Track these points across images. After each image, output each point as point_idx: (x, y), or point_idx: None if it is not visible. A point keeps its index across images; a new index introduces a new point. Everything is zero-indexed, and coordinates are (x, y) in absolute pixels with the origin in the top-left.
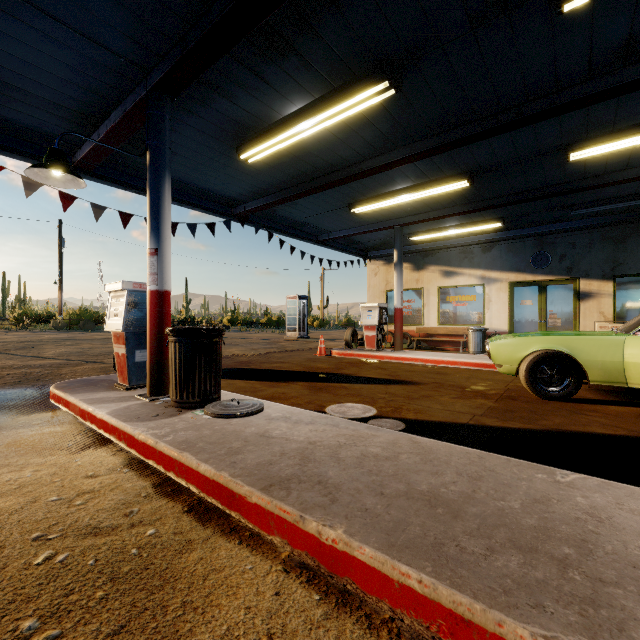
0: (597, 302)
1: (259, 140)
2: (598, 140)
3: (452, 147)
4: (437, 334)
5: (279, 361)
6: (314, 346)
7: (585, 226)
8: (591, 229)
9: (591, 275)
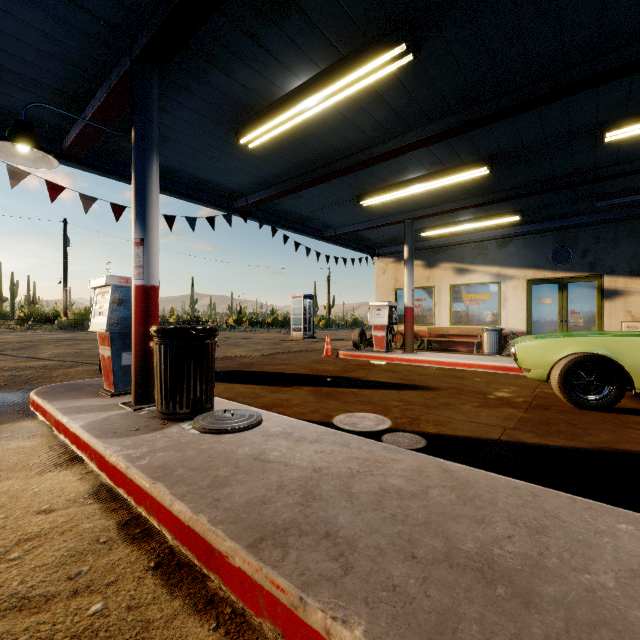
0: (624, 300)
1: (260, 121)
2: (639, 117)
3: (473, 127)
4: (449, 334)
5: (283, 363)
6: (320, 347)
7: (610, 219)
8: (617, 222)
9: (617, 271)
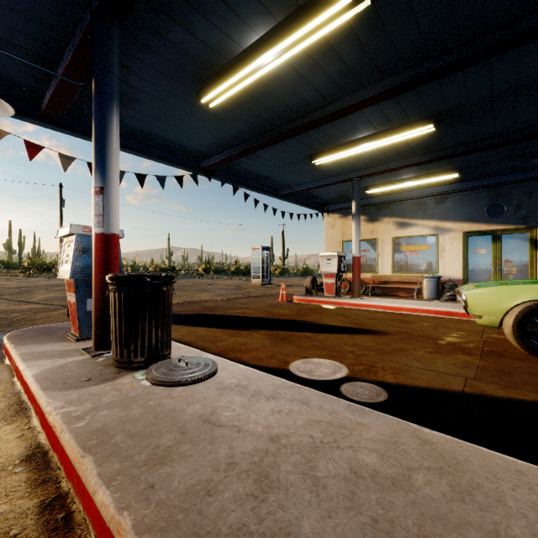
0: None
1: (219, 80)
2: None
3: (425, 81)
4: (391, 281)
5: (243, 307)
6: (276, 292)
7: None
8: None
9: None
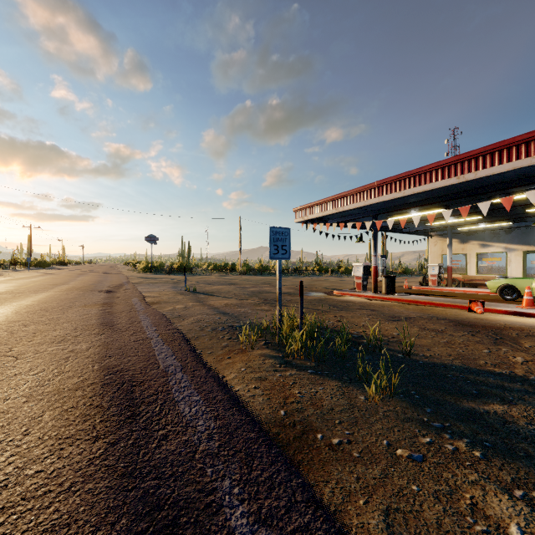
0: None
1: (396, 216)
2: None
3: (470, 213)
4: (476, 279)
5: None
6: (396, 285)
7: None
8: None
9: None
